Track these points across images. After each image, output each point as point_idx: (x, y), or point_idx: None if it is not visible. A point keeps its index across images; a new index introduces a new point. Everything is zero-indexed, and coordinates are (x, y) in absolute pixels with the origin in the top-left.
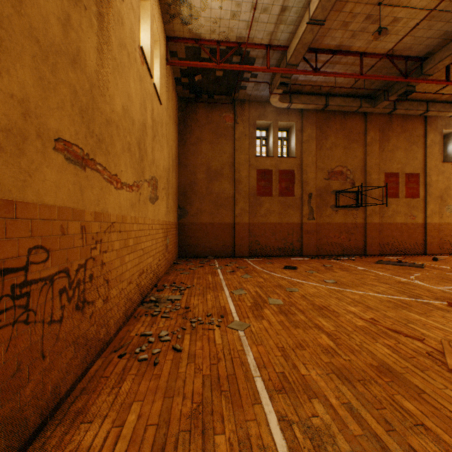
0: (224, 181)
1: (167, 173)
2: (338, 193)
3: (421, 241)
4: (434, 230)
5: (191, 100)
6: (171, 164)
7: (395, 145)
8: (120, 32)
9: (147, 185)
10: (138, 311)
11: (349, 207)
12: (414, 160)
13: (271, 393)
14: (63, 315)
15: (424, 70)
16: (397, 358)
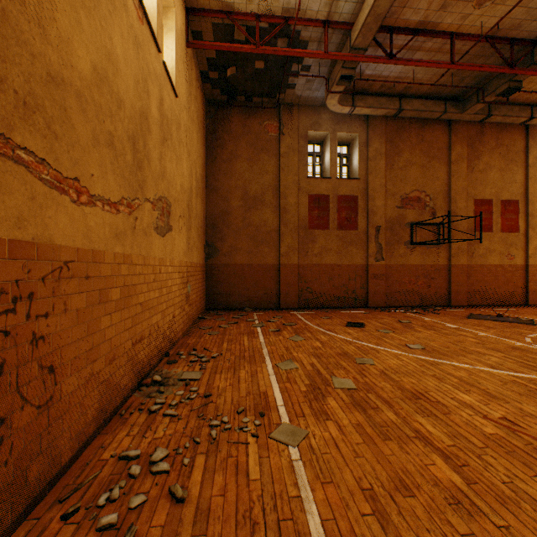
0: (266, 209)
1: (188, 196)
2: (415, 225)
3: (522, 288)
4: None
5: (223, 104)
6: (194, 185)
7: (488, 164)
8: None
9: (151, 207)
10: (130, 403)
11: (429, 244)
12: (513, 183)
13: None
14: None
15: (536, 58)
16: None
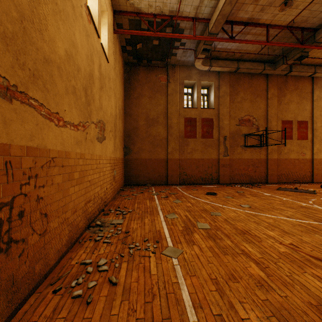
0: (159, 126)
1: (114, 119)
2: (247, 135)
3: (310, 172)
4: (319, 164)
5: (134, 64)
6: (118, 112)
7: (290, 100)
8: None
9: (95, 126)
10: (84, 236)
11: (255, 147)
12: (304, 111)
13: None
14: None
15: (317, 39)
16: None
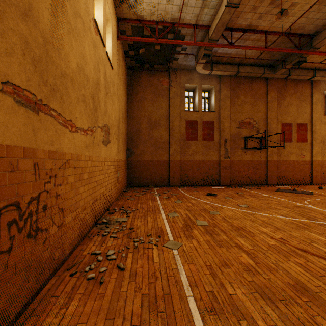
0: (161, 129)
1: (118, 122)
2: (247, 138)
3: (309, 174)
4: (318, 166)
5: (137, 68)
6: (121, 116)
7: (289, 103)
8: (75, 2)
9: (101, 130)
10: (92, 232)
11: (255, 149)
12: (304, 114)
13: (203, 314)
14: (13, 245)
15: (314, 45)
16: (310, 276)
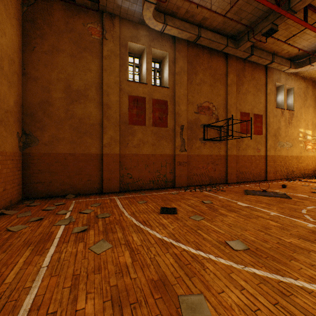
0: (89, 104)
1: None
2: (207, 126)
3: (264, 169)
4: (272, 161)
5: None
6: None
7: (247, 90)
8: None
9: None
10: None
11: (215, 141)
12: (259, 104)
13: None
14: None
15: (293, 4)
16: None
